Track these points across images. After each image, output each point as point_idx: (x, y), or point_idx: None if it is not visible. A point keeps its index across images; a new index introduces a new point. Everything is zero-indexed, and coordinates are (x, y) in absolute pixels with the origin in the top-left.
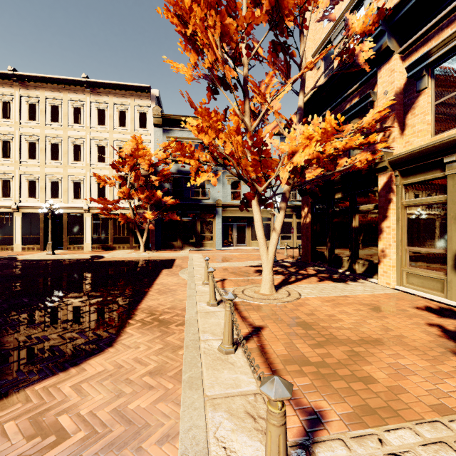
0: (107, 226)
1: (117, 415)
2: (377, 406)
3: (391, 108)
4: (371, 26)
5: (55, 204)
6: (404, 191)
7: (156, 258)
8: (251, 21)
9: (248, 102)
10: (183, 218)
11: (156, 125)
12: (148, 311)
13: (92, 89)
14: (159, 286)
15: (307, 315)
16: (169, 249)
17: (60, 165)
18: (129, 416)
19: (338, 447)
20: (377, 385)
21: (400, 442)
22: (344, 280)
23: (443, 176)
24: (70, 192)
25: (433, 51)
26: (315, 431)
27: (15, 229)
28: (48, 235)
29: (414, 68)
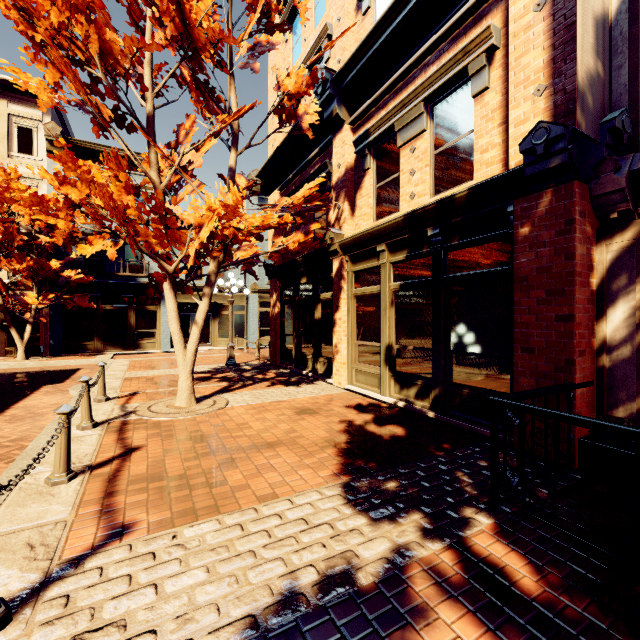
0: None
1: None
2: (205, 507)
3: (343, 184)
4: (306, 88)
5: None
6: (354, 279)
7: (44, 368)
8: (142, 47)
9: (154, 151)
10: (104, 304)
11: (52, 152)
12: None
13: None
14: (18, 411)
15: (215, 426)
16: (77, 353)
17: None
18: None
19: (120, 552)
20: (225, 487)
21: (195, 533)
22: (300, 383)
23: (379, 265)
24: None
25: (372, 131)
26: (108, 544)
27: None
28: None
29: (359, 145)
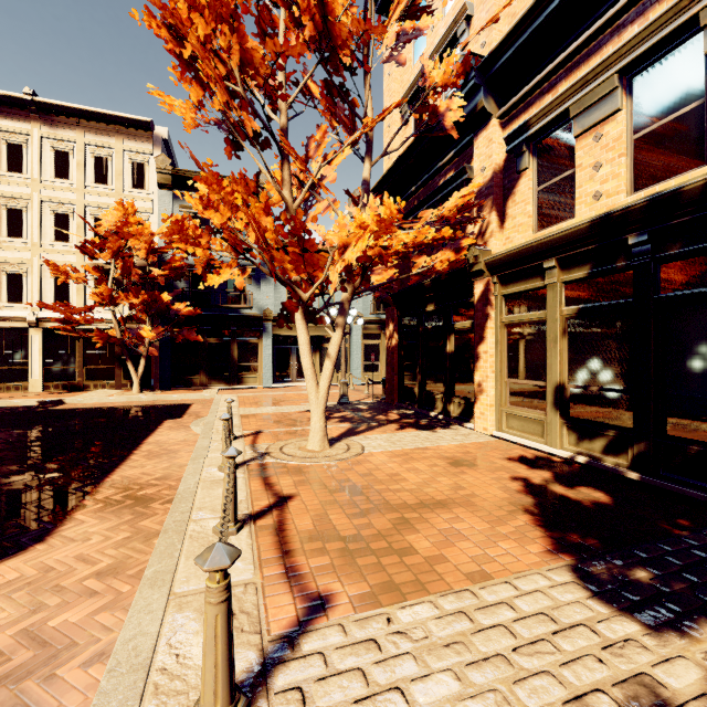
0: (74, 350)
1: (25, 637)
2: (404, 582)
3: (489, 191)
4: (455, 78)
5: None
6: (504, 304)
7: (159, 402)
8: (285, 50)
9: (287, 167)
10: (209, 338)
11: (162, 185)
12: (121, 485)
13: (45, 115)
14: (152, 447)
15: (363, 476)
16: (185, 387)
17: None
18: (46, 636)
19: (334, 633)
20: (415, 556)
21: (412, 618)
22: (433, 426)
23: (543, 286)
24: (1, 290)
25: (533, 121)
26: (313, 620)
27: None
28: None
29: (514, 141)
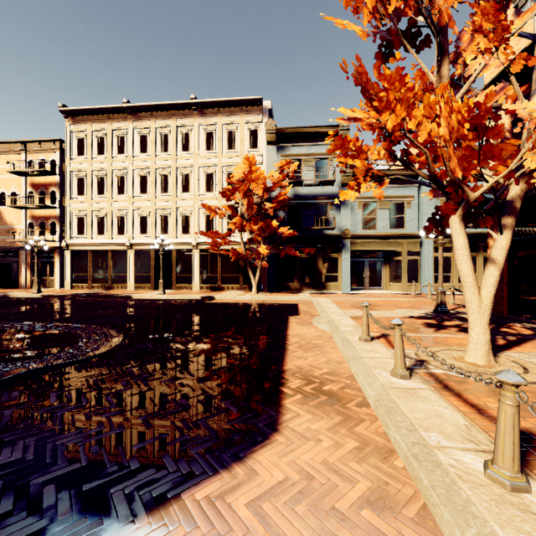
0: (216, 263)
1: None
2: None
3: None
4: None
5: (166, 240)
6: None
7: (273, 301)
8: None
9: (447, 62)
10: (301, 253)
11: (269, 142)
12: (301, 376)
13: (201, 111)
14: (297, 339)
15: None
16: (284, 291)
17: (169, 198)
18: None
19: None
20: None
21: None
22: None
23: None
24: (179, 226)
25: None
26: None
27: (129, 267)
28: (157, 273)
29: None
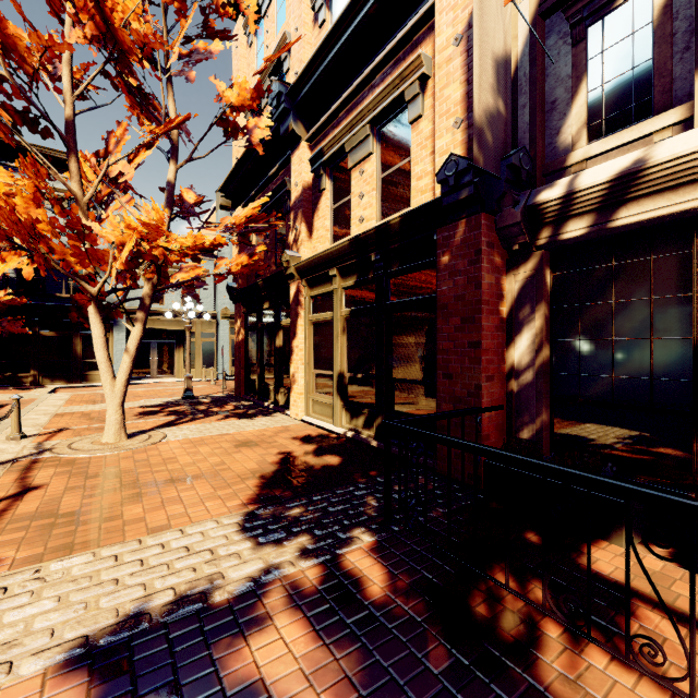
0: None
1: None
2: (87, 542)
3: (300, 204)
4: (251, 101)
5: None
6: (312, 304)
7: None
8: (51, 45)
9: (75, 160)
10: (44, 330)
11: None
12: None
13: None
14: None
15: (138, 462)
16: (9, 387)
17: None
18: None
19: None
20: (119, 522)
21: (62, 566)
22: (257, 415)
23: (332, 290)
24: None
25: (325, 150)
26: None
27: None
28: None
29: (315, 163)
